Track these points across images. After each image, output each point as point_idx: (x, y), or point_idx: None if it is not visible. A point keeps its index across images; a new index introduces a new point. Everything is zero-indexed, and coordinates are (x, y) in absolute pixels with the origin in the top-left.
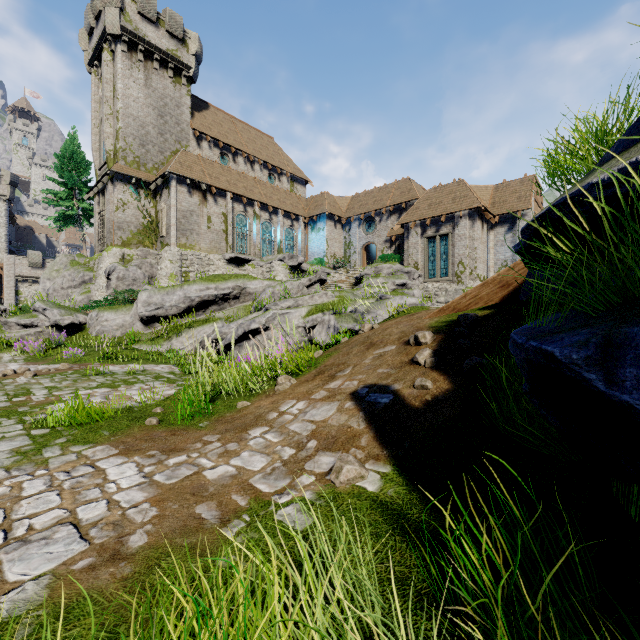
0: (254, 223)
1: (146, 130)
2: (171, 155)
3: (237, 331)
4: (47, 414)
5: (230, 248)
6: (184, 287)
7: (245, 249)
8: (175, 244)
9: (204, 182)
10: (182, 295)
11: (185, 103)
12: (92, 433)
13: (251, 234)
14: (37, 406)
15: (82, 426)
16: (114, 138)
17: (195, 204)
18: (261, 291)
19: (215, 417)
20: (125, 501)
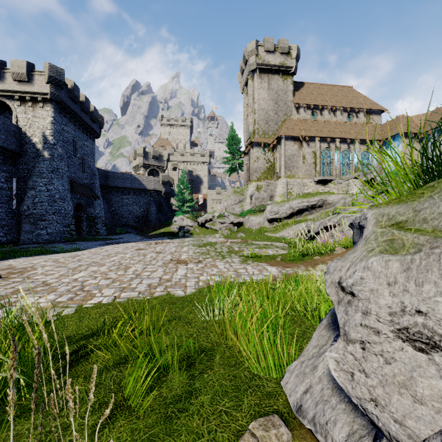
0: (335, 153)
1: (268, 114)
2: (281, 124)
3: (319, 226)
4: (244, 252)
5: (318, 173)
6: (289, 202)
7: (328, 172)
8: (284, 176)
9: (301, 135)
10: (288, 206)
11: (289, 90)
12: (259, 260)
13: (333, 161)
14: (238, 251)
15: (255, 258)
16: (253, 124)
17: (295, 150)
18: (337, 201)
19: (303, 261)
20: (274, 273)
